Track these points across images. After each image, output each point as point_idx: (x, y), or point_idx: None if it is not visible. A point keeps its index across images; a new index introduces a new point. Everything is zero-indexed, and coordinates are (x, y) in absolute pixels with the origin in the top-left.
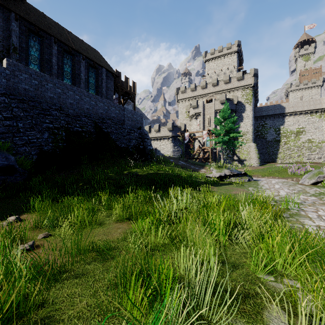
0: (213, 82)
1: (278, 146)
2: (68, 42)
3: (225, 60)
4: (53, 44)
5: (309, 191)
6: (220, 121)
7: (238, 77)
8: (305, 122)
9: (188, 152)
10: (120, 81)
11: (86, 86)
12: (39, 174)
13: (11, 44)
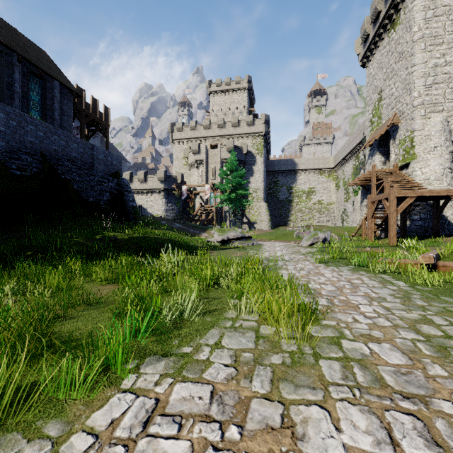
0: (219, 122)
1: (290, 207)
2: None
3: (233, 97)
4: None
5: (302, 251)
6: (226, 174)
7: (248, 122)
8: (316, 181)
9: (186, 212)
10: (84, 103)
11: (24, 104)
12: None
13: None
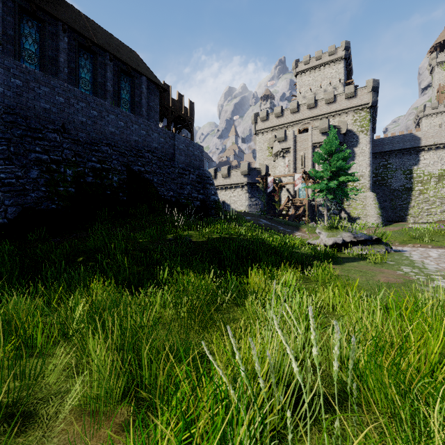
0: (309, 102)
1: (409, 197)
2: (87, 33)
3: (325, 71)
4: (60, 33)
5: None
6: (322, 158)
7: (348, 94)
8: None
9: (271, 207)
10: (170, 99)
11: (115, 103)
12: (15, 240)
13: None
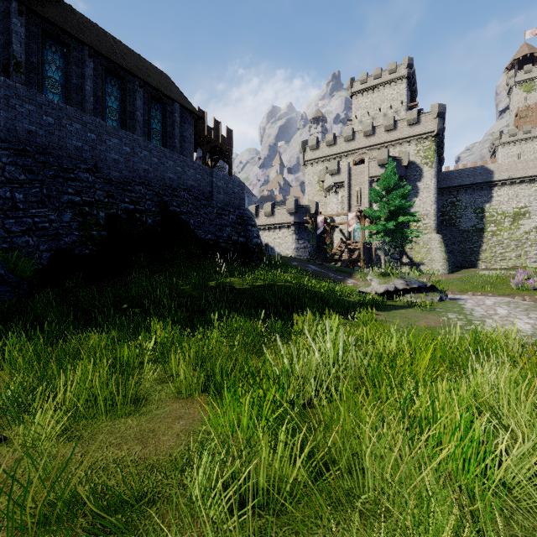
0: (366, 128)
1: (481, 239)
2: (114, 57)
3: (385, 92)
4: (86, 58)
5: None
6: (379, 195)
7: (411, 120)
8: (531, 196)
9: (321, 250)
10: (206, 127)
11: (145, 134)
12: (52, 287)
13: (12, 56)
